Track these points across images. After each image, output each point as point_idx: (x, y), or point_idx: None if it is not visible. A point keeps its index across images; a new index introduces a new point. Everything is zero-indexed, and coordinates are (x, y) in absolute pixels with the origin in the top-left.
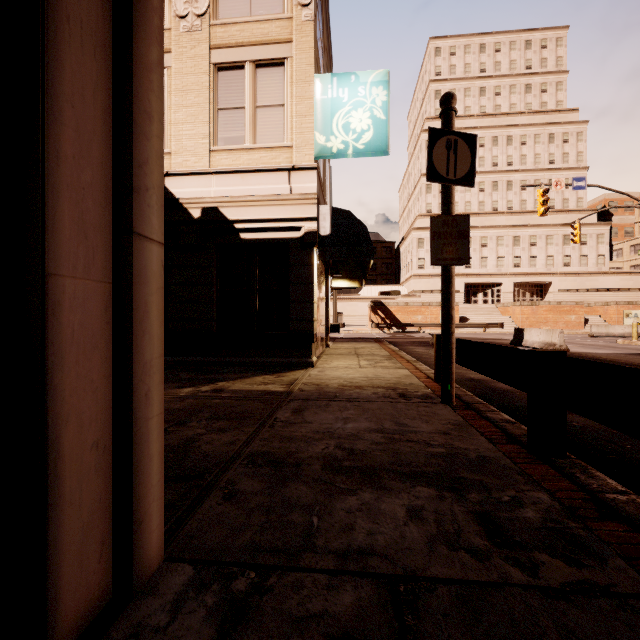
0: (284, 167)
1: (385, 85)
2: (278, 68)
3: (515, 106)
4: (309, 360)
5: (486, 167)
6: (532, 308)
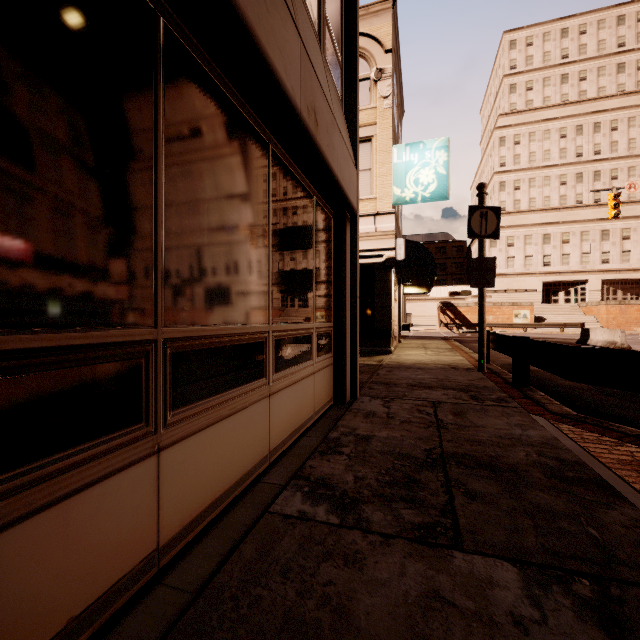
0: (371, 213)
1: (446, 149)
2: (366, 143)
3: (604, 89)
4: (389, 349)
5: (568, 158)
6: (620, 307)
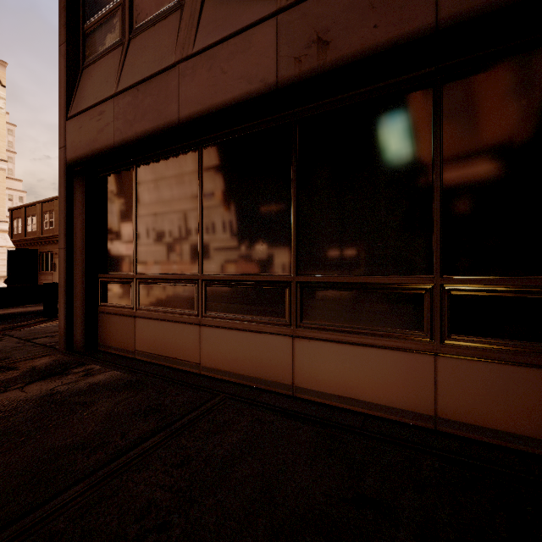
0: None
1: None
2: None
3: None
4: None
5: None
6: None
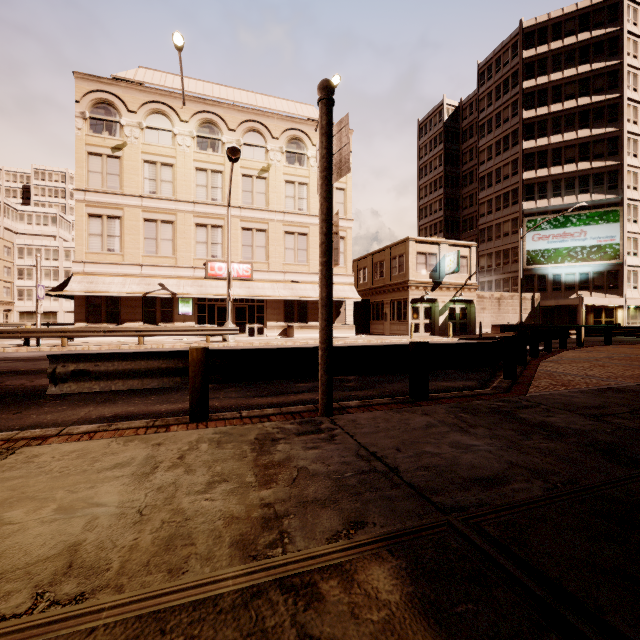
0: None
1: None
2: None
3: None
4: None
5: None
6: None
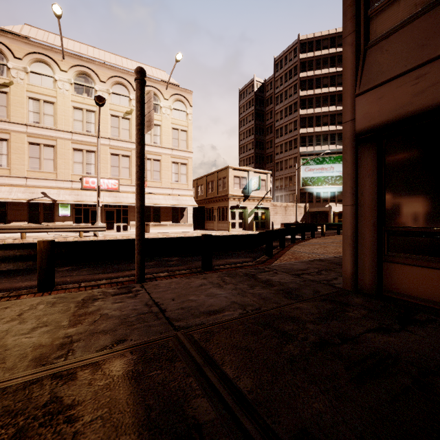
0: None
1: None
2: None
3: None
4: None
5: None
6: None
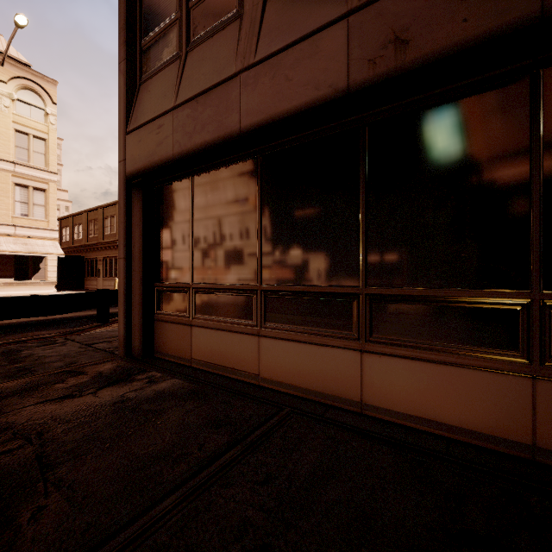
0: None
1: None
2: None
3: None
4: None
5: None
6: None
